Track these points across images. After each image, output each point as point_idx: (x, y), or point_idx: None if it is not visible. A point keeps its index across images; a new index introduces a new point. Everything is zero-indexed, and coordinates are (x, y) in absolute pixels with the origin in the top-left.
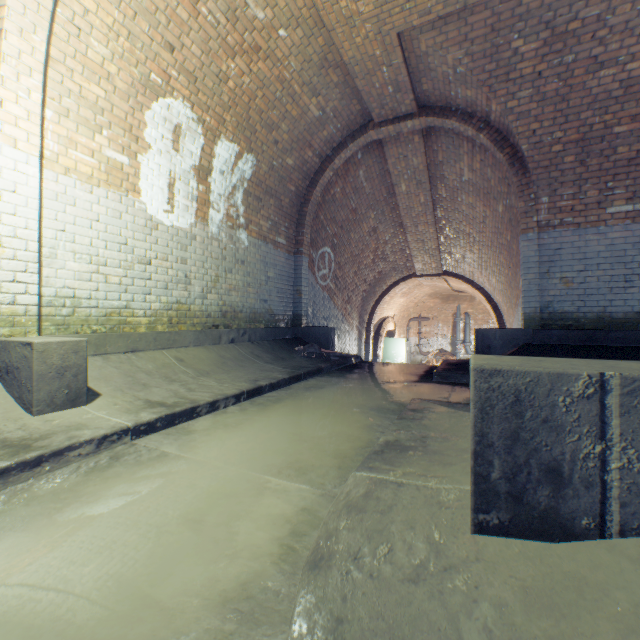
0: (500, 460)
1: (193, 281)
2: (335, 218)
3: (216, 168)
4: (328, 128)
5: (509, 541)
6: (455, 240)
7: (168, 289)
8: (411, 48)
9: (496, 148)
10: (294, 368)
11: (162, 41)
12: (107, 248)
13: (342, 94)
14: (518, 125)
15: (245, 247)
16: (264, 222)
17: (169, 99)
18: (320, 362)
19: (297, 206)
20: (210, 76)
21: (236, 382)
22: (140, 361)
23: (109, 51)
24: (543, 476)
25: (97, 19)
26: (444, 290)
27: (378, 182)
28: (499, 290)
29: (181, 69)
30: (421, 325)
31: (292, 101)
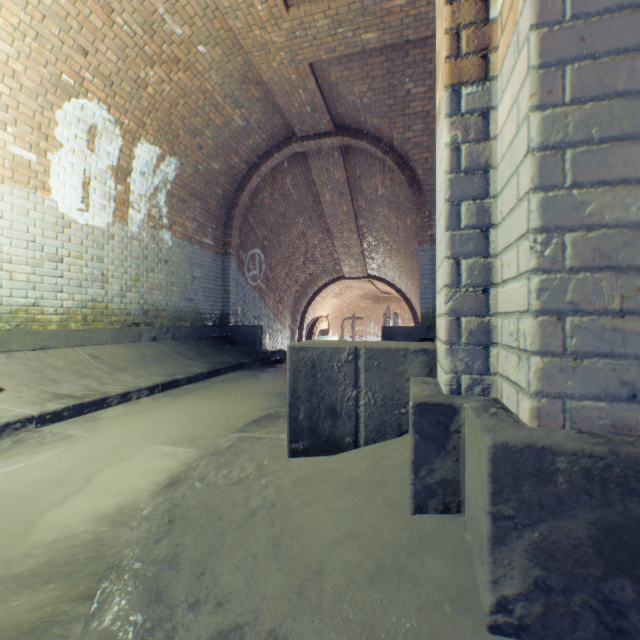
0: (304, 406)
1: (111, 280)
2: (265, 221)
3: (136, 169)
4: (254, 137)
5: (308, 458)
6: (376, 247)
7: (83, 287)
8: (323, 77)
9: (399, 170)
10: (216, 363)
11: (74, 44)
12: (12, 245)
13: (265, 108)
14: (414, 153)
15: (169, 247)
16: (190, 223)
17: (83, 100)
18: (243, 358)
19: (225, 209)
20: (128, 81)
21: (153, 376)
22: (50, 358)
23: (14, 50)
24: (327, 414)
25: (0, 18)
26: (373, 292)
27: (305, 190)
28: (414, 293)
29: (96, 72)
30: (355, 324)
31: (215, 110)
